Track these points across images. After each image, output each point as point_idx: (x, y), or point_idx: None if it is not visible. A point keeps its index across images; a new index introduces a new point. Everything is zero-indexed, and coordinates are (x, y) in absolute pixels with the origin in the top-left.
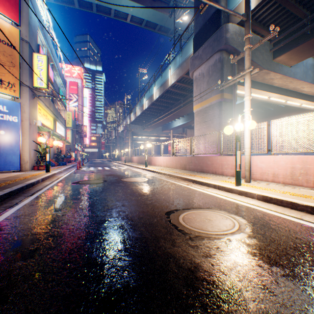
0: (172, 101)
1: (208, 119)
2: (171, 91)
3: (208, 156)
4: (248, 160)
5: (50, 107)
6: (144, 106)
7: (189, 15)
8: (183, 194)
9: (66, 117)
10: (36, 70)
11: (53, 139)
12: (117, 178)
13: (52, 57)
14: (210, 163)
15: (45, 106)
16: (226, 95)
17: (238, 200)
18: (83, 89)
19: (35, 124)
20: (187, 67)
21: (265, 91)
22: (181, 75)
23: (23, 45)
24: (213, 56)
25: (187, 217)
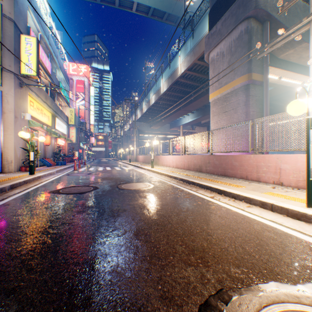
0: (182, 95)
1: (230, 109)
2: (181, 83)
3: (235, 155)
4: None
5: (46, 101)
6: (151, 101)
7: (200, 1)
8: (214, 221)
9: (69, 114)
10: (23, 55)
11: (51, 136)
12: (113, 183)
13: (50, 46)
14: (238, 164)
15: (40, 99)
16: (256, 76)
17: None
18: (90, 87)
19: (23, 118)
20: (200, 50)
21: (300, 74)
22: (192, 61)
23: (6, 23)
24: (237, 27)
25: None
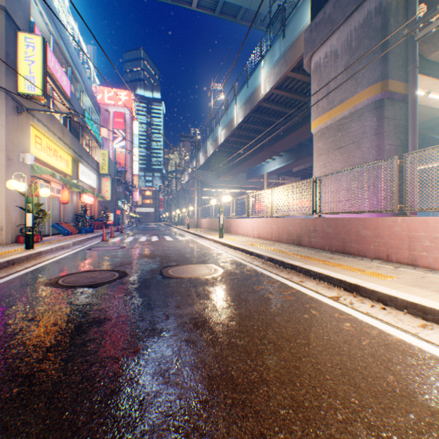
0: (265, 128)
1: (348, 142)
2: (264, 110)
3: (364, 218)
4: None
5: (63, 137)
6: (219, 139)
7: None
8: (368, 376)
9: (100, 159)
10: (22, 64)
11: (71, 190)
12: (155, 265)
13: (69, 57)
14: (371, 234)
15: (51, 134)
16: (395, 84)
17: None
18: (133, 123)
19: (22, 161)
20: (295, 55)
21: None
22: (283, 73)
23: None
24: (362, 7)
25: None
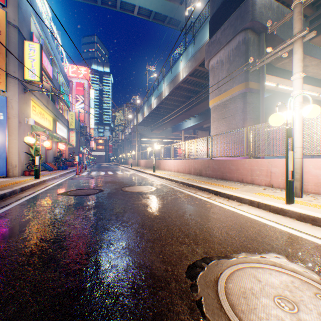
0: (183, 99)
1: (229, 115)
2: (182, 88)
3: (232, 160)
4: (300, 165)
5: (48, 105)
6: (153, 106)
7: (202, 5)
8: (207, 216)
9: (69, 118)
10: (27, 61)
11: (52, 140)
12: (117, 186)
13: (51, 50)
14: (235, 168)
15: (42, 104)
16: (252, 84)
17: (306, 234)
18: (90, 90)
19: (26, 123)
20: (201, 57)
21: None
22: (194, 67)
23: (10, 30)
24: (235, 38)
25: (234, 288)
